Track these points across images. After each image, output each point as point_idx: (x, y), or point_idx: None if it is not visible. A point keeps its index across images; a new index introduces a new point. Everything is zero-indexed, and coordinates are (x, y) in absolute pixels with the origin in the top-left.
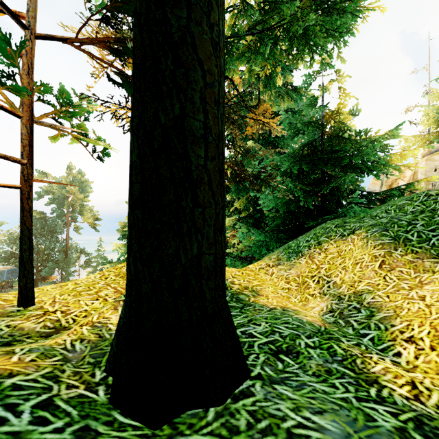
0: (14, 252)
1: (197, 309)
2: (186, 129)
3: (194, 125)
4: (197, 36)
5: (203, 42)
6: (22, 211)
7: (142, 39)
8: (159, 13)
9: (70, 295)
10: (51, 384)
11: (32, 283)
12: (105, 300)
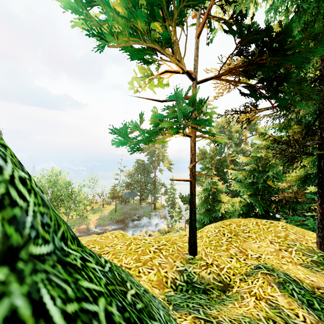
0: (131, 183)
1: None
2: None
3: None
4: None
5: None
6: (191, 195)
7: None
8: None
9: (211, 248)
10: None
11: (196, 241)
12: (238, 260)
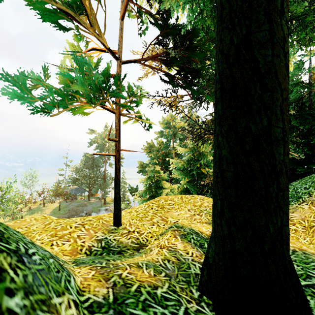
0: (78, 178)
1: (281, 267)
2: (272, 135)
3: (277, 131)
4: (277, 65)
5: (280, 69)
6: (115, 169)
7: (231, 72)
8: (248, 54)
9: (137, 220)
10: (178, 297)
11: (120, 212)
12: (158, 226)
